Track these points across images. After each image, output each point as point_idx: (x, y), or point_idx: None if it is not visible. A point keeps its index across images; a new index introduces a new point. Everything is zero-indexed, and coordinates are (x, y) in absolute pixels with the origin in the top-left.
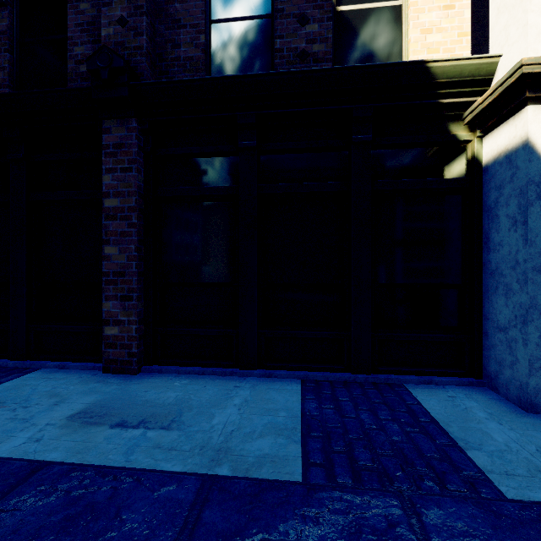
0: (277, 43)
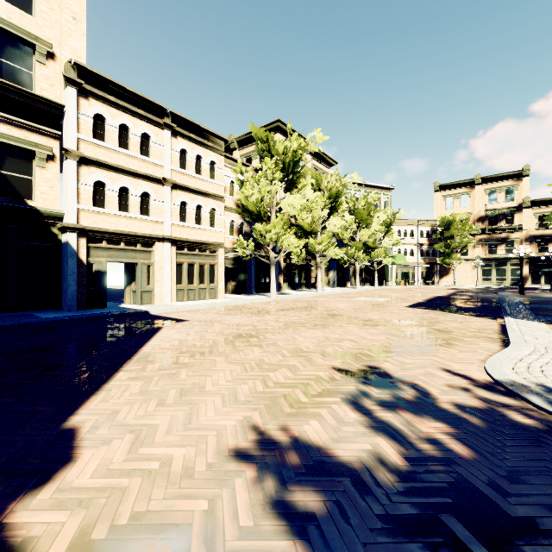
0: None
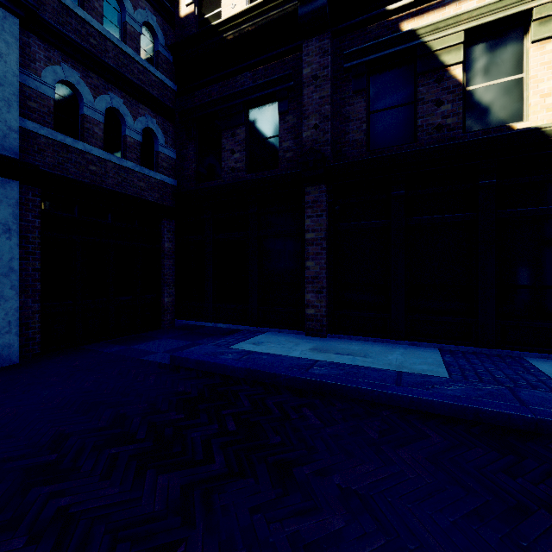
0: (419, 122)
